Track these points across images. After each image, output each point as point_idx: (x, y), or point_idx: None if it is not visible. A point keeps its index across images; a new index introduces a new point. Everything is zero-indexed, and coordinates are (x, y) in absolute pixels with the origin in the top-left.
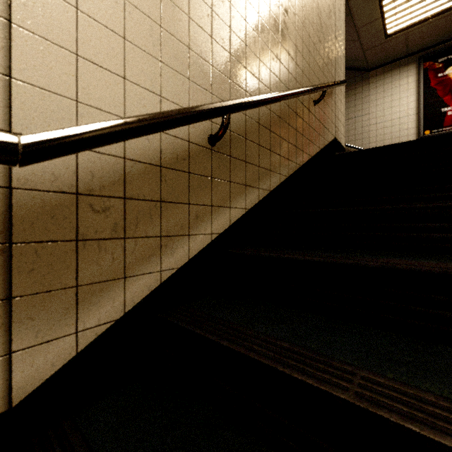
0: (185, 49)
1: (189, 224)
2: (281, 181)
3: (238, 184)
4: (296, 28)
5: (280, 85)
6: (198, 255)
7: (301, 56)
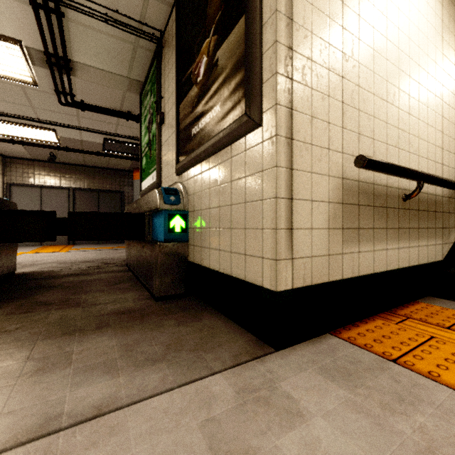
0: None
1: None
2: None
3: None
4: None
5: None
6: None
7: None
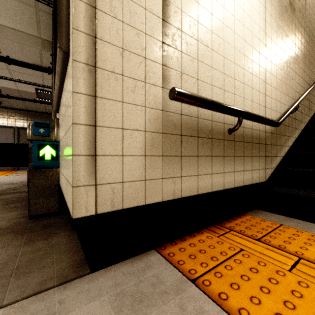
0: (284, 84)
1: (284, 142)
2: (304, 125)
3: (293, 128)
4: (309, 52)
5: (304, 82)
6: (286, 153)
7: (310, 64)
